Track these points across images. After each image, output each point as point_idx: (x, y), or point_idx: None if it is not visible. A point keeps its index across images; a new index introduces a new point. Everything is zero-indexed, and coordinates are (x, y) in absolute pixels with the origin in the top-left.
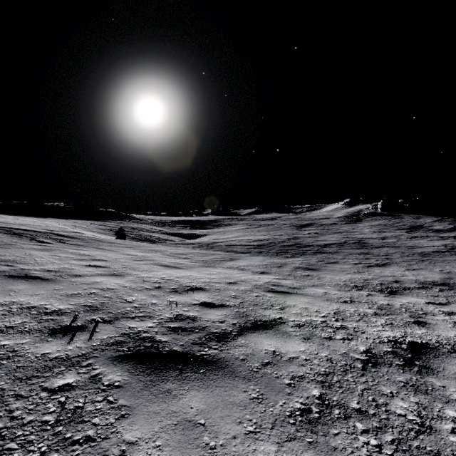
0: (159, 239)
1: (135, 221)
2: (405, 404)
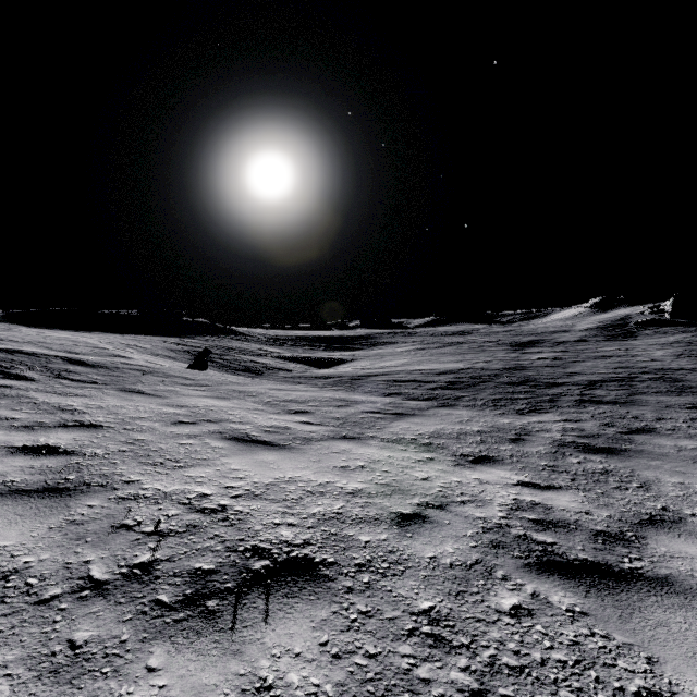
0: (267, 368)
1: (236, 337)
2: None
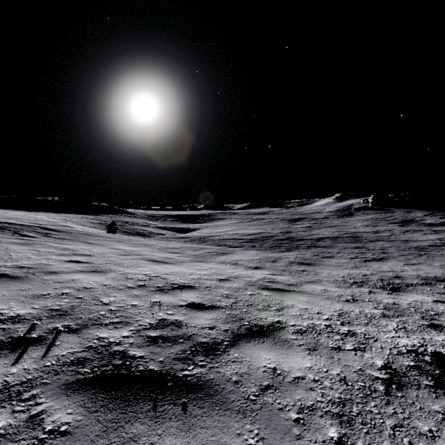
0: (151, 233)
1: (127, 215)
2: None
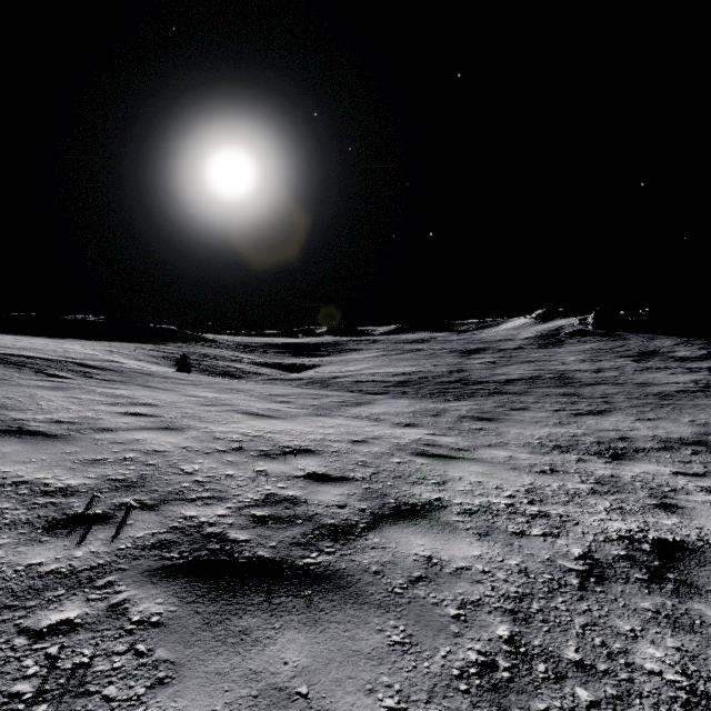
0: (244, 373)
1: (206, 344)
2: (659, 651)
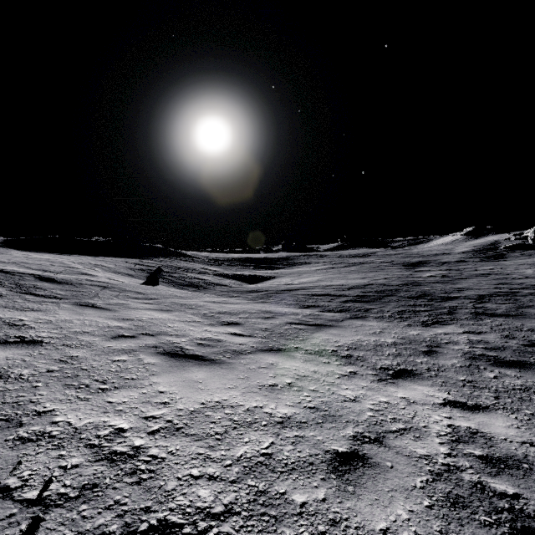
0: (207, 284)
1: (184, 258)
2: None
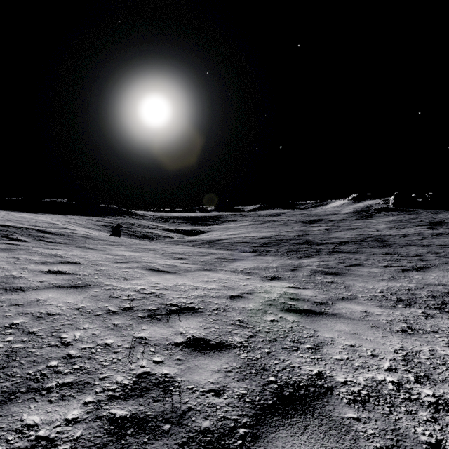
0: (157, 236)
1: (135, 217)
2: None
